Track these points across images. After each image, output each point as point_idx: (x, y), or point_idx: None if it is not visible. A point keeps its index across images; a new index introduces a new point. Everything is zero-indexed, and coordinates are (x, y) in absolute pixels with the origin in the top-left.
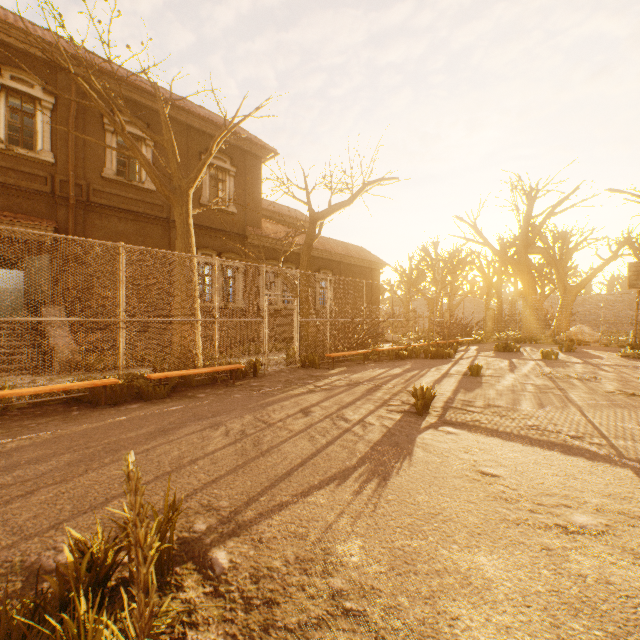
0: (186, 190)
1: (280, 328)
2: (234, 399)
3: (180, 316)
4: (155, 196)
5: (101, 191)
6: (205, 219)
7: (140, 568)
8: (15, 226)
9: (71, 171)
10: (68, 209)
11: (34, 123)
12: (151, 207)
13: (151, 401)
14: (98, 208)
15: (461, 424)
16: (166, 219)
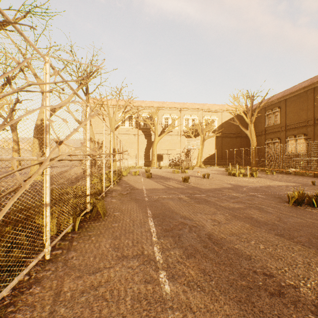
0: None
1: None
2: None
3: None
4: None
5: None
6: None
7: (248, 171)
8: None
9: None
10: None
11: None
12: None
13: None
14: None
15: (304, 185)
16: None
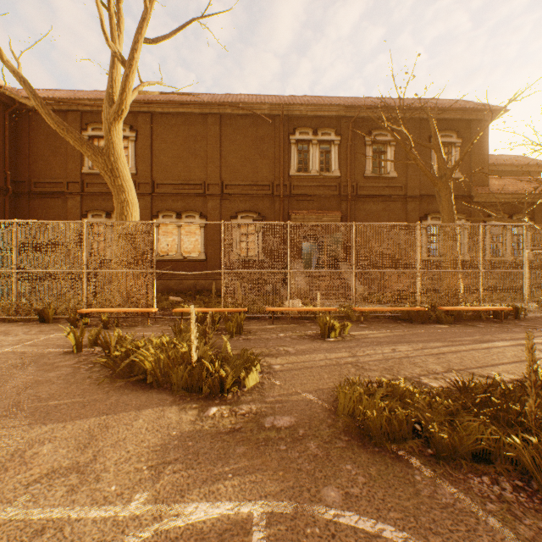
0: (449, 176)
1: (540, 278)
2: (515, 332)
3: (447, 268)
4: (395, 181)
5: (363, 186)
6: (433, 189)
7: None
8: (323, 218)
9: (348, 178)
10: (346, 202)
11: (330, 156)
12: (393, 189)
13: (444, 324)
14: (361, 198)
15: None
16: (403, 196)
